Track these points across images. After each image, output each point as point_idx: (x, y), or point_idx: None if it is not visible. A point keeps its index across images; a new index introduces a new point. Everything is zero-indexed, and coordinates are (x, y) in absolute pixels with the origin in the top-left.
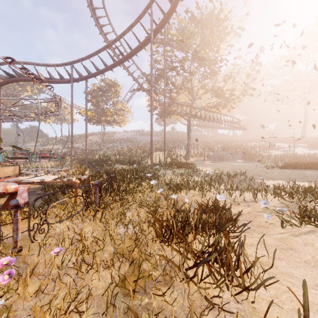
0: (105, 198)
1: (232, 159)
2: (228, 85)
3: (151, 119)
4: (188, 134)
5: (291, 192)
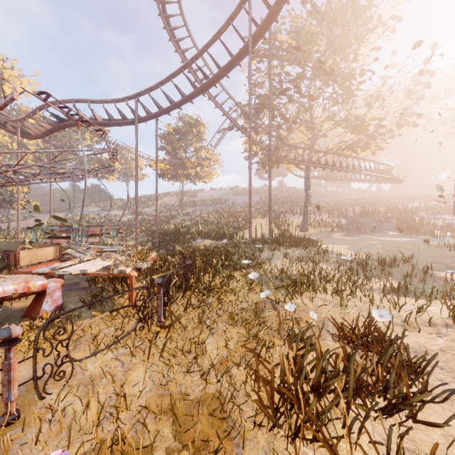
0: (176, 301)
1: (380, 230)
2: (374, 112)
3: (250, 170)
4: (306, 192)
5: None
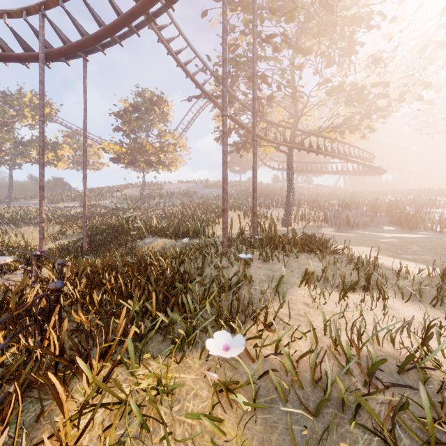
0: None
1: (373, 224)
2: (374, 79)
3: (224, 118)
4: (289, 178)
5: None
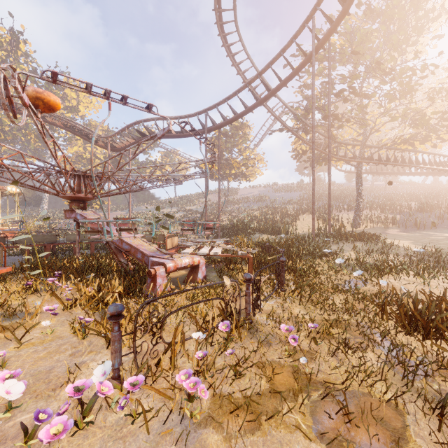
0: None
1: (442, 226)
2: (436, 105)
3: (313, 172)
4: (358, 188)
5: None
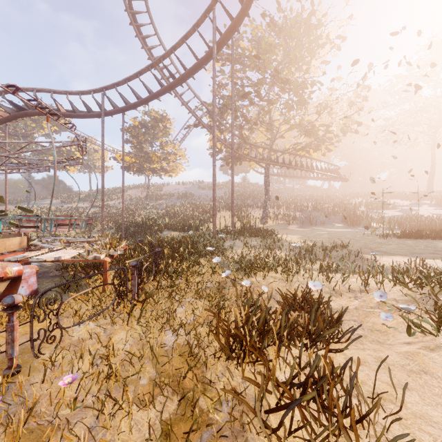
0: (147, 283)
1: (328, 222)
2: (323, 119)
3: (214, 167)
4: (266, 187)
5: (419, 276)
